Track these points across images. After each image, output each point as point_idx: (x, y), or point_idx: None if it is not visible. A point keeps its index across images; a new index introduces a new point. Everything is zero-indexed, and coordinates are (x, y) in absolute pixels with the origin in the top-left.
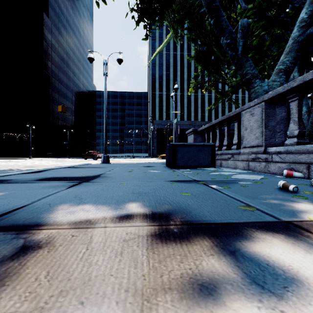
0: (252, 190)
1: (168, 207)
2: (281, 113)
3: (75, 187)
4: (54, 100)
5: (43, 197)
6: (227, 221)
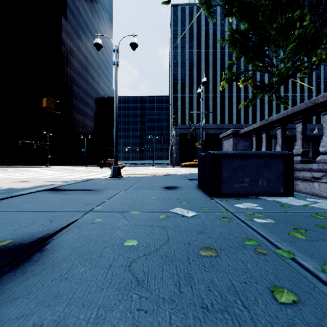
0: None
1: None
2: None
3: None
4: (72, 105)
5: None
6: None
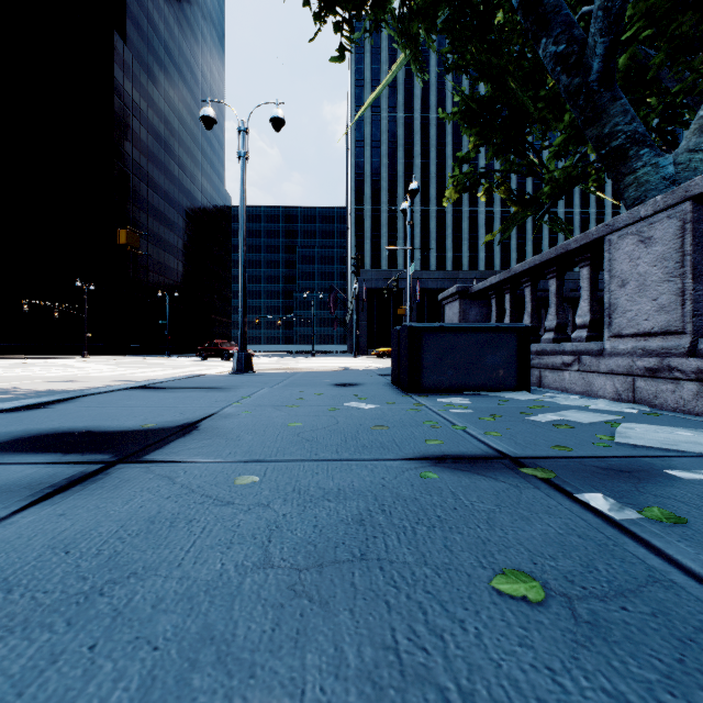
0: None
1: None
2: None
3: (61, 497)
4: (137, 226)
5: None
6: None
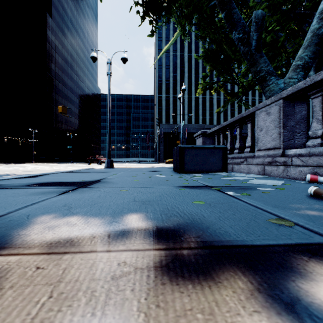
0: (277, 197)
1: (178, 220)
2: (301, 112)
3: (68, 193)
4: (57, 103)
5: (25, 206)
6: (260, 242)
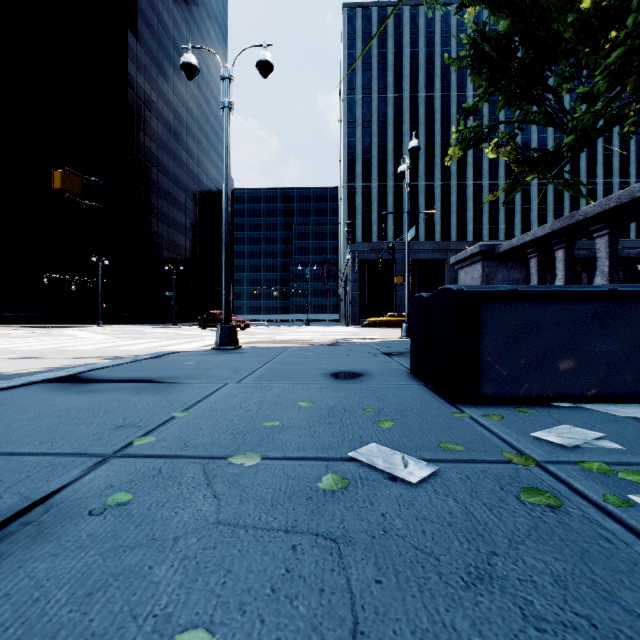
0: None
1: None
2: None
3: None
4: (148, 206)
5: None
6: None
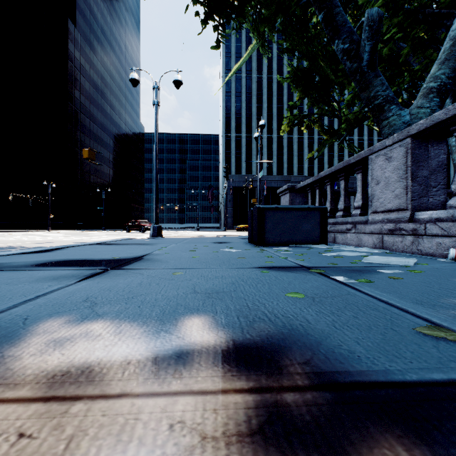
0: (415, 286)
1: (267, 329)
2: (438, 156)
3: (93, 278)
4: (83, 145)
5: (24, 301)
6: (417, 375)
